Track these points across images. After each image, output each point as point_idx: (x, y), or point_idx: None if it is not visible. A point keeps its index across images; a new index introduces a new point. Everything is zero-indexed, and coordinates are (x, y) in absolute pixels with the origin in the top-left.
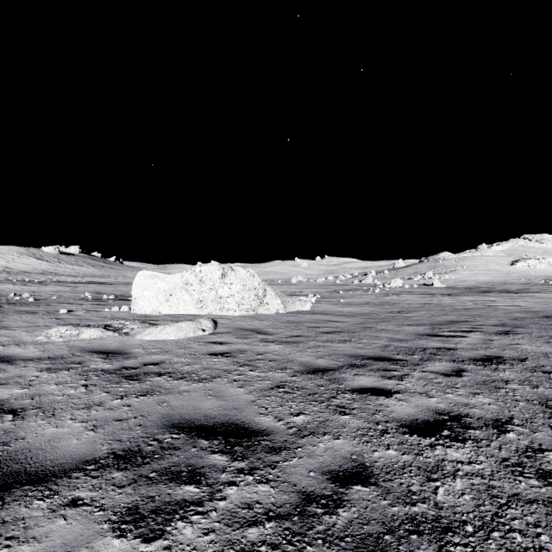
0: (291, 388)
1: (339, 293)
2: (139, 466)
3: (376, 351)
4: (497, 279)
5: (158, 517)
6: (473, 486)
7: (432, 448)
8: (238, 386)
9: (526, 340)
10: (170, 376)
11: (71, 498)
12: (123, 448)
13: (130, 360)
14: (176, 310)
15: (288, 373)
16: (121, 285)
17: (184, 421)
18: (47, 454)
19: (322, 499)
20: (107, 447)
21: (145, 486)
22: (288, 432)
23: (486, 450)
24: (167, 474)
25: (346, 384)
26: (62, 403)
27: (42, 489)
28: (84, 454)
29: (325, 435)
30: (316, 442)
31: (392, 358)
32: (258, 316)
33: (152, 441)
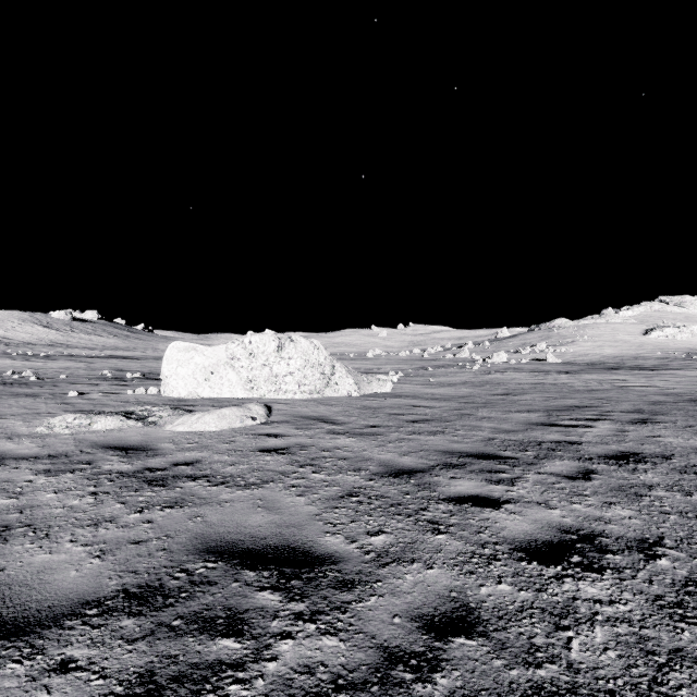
0: (367, 497)
1: (427, 370)
2: (158, 609)
3: (477, 446)
4: (626, 352)
5: (180, 689)
6: (618, 636)
7: (559, 580)
8: (297, 494)
9: (670, 431)
10: (207, 480)
11: (60, 658)
12: (139, 582)
13: (156, 459)
14: (219, 392)
15: (363, 476)
16: (150, 361)
17: (223, 543)
18: (32, 593)
19: (411, 659)
20: (116, 581)
21: (165, 640)
22: (364, 559)
23: (632, 584)
24: (197, 622)
25: (439, 490)
26: (61, 518)
27: (21, 645)
28: (85, 593)
29: (414, 563)
30: (401, 572)
31: (498, 455)
32: (324, 400)
33: (178, 572)
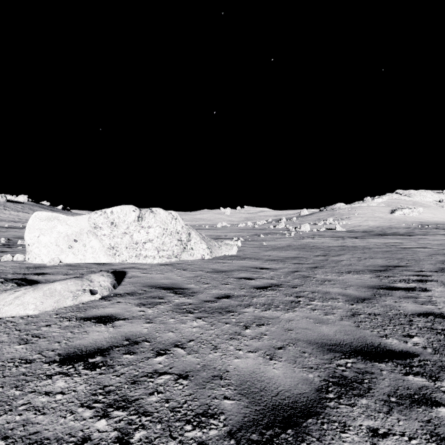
0: None
1: (260, 236)
2: None
3: (349, 328)
4: (383, 224)
5: None
6: None
7: None
8: None
9: None
10: None
11: None
12: None
13: None
14: (82, 258)
15: None
16: None
17: None
18: None
19: None
20: None
21: None
22: None
23: None
24: None
25: None
26: None
27: None
28: None
29: None
30: None
31: (388, 348)
32: (180, 264)
33: None
